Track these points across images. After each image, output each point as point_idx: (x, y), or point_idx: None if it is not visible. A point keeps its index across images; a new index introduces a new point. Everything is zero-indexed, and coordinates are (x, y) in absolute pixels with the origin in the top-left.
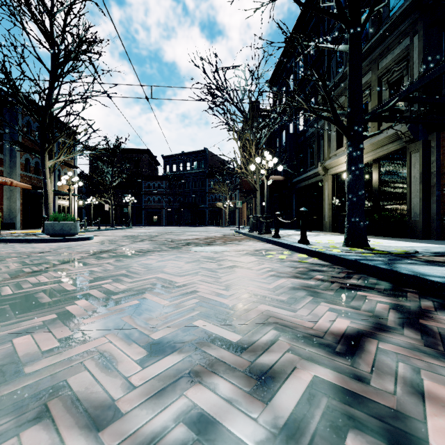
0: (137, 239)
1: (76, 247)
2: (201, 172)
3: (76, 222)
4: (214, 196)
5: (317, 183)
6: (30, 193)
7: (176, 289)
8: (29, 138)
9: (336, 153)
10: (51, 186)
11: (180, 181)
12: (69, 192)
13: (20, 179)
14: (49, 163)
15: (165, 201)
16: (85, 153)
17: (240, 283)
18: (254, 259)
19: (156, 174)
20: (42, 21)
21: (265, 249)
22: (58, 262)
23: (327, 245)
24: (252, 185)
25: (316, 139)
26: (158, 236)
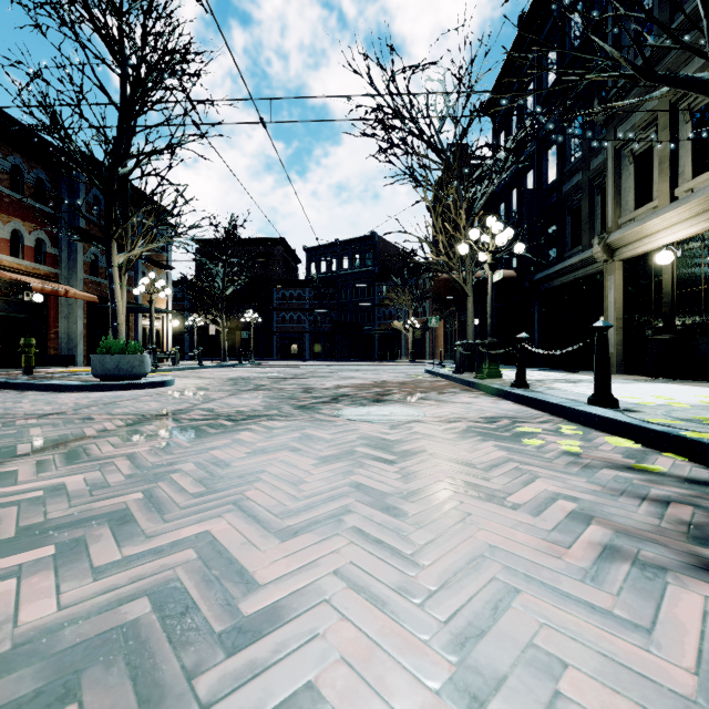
0: (247, 385)
1: (122, 404)
2: (367, 272)
3: (142, 355)
4: (388, 311)
5: (587, 279)
6: (100, 309)
7: (226, 659)
8: (86, 217)
9: (634, 215)
10: (123, 296)
11: (332, 288)
12: (150, 306)
13: (84, 287)
14: (118, 257)
15: (309, 320)
16: (176, 240)
17: (506, 613)
18: (496, 453)
19: (295, 277)
20: (106, 25)
21: (508, 418)
22: (31, 447)
23: (677, 412)
24: (458, 287)
25: (586, 194)
26: (287, 380)
